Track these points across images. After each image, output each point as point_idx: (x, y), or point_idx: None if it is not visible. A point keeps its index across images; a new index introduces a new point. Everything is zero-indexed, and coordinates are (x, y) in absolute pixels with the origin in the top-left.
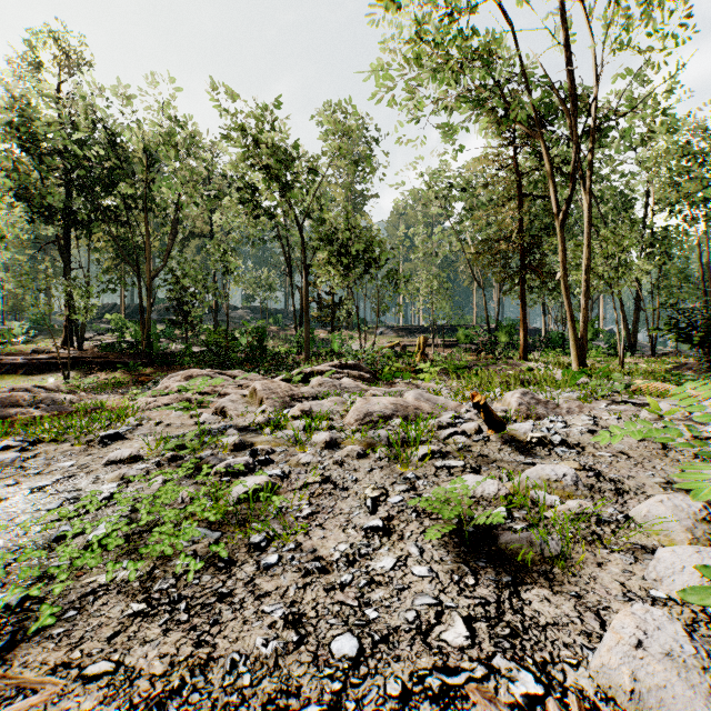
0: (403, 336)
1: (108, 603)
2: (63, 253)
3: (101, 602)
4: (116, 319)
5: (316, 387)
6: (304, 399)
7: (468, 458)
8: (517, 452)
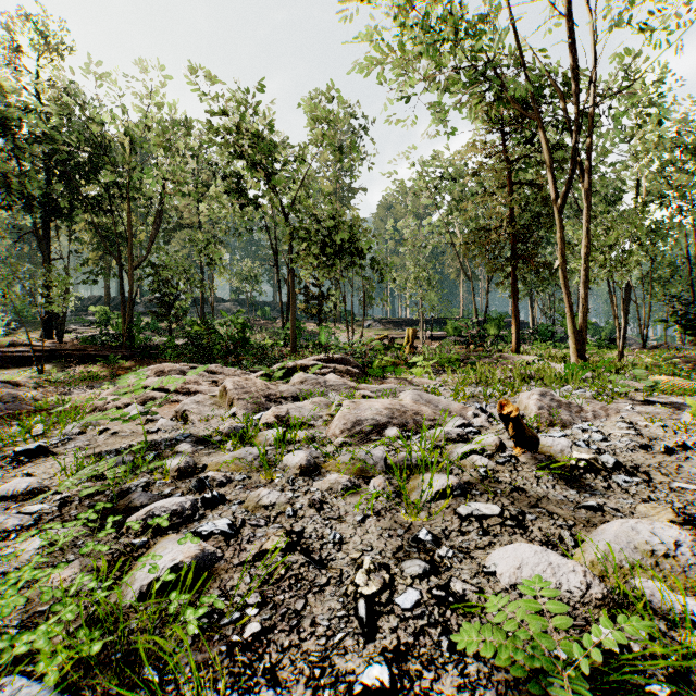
0: (391, 328)
1: None
2: (42, 243)
3: None
4: (100, 311)
5: (297, 384)
6: (283, 399)
7: (499, 495)
8: (562, 483)
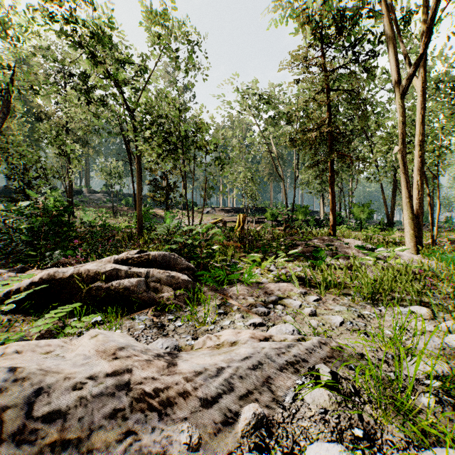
0: (223, 214)
1: None
2: None
3: None
4: None
5: None
6: None
7: None
8: None
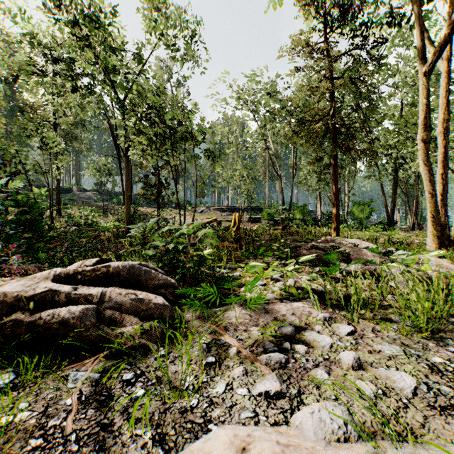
0: (218, 213)
1: None
2: None
3: None
4: None
5: None
6: None
7: None
8: None
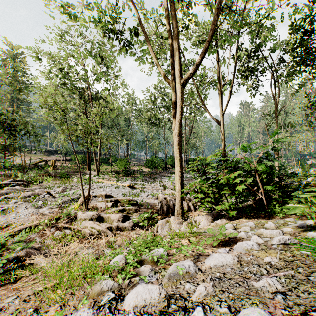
0: (48, 154)
1: None
2: None
3: None
4: None
5: (7, 190)
6: (4, 194)
7: (43, 200)
8: (53, 198)
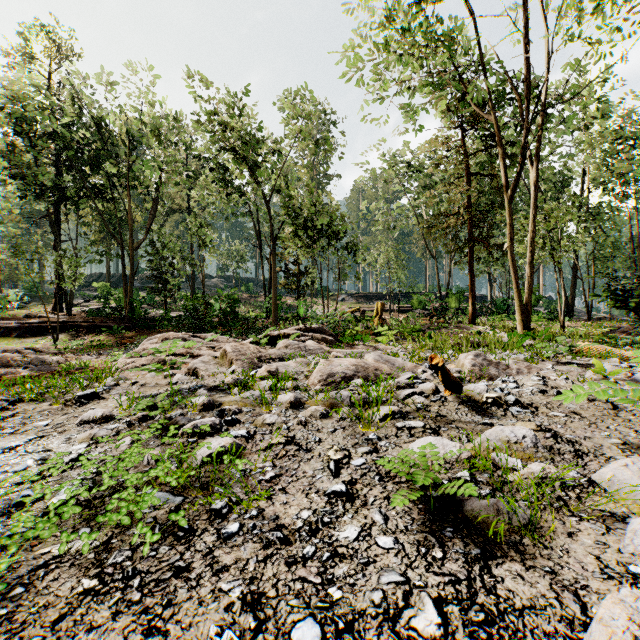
0: (362, 302)
1: (59, 578)
2: (54, 227)
3: (52, 577)
4: (102, 287)
5: (282, 349)
6: (272, 360)
7: (427, 418)
8: (473, 412)
